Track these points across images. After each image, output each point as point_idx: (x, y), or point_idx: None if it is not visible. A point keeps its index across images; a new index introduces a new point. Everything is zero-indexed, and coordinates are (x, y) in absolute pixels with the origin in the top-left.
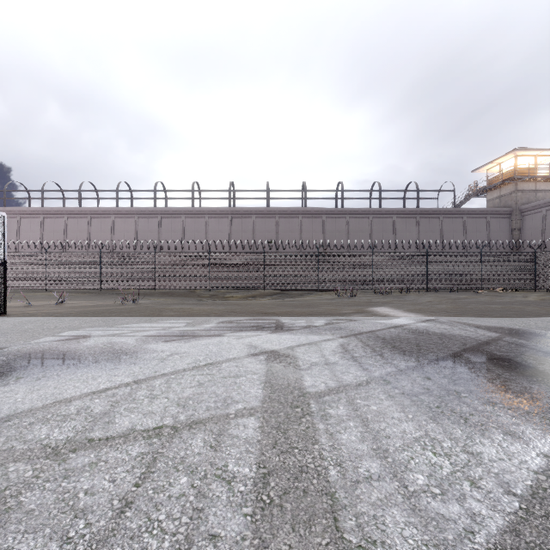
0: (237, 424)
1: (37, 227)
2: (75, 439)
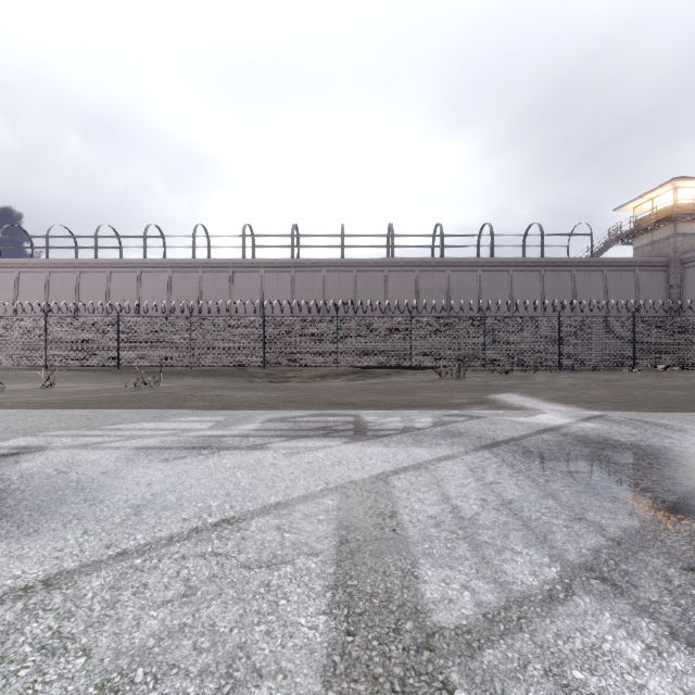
0: None
1: (40, 284)
2: None
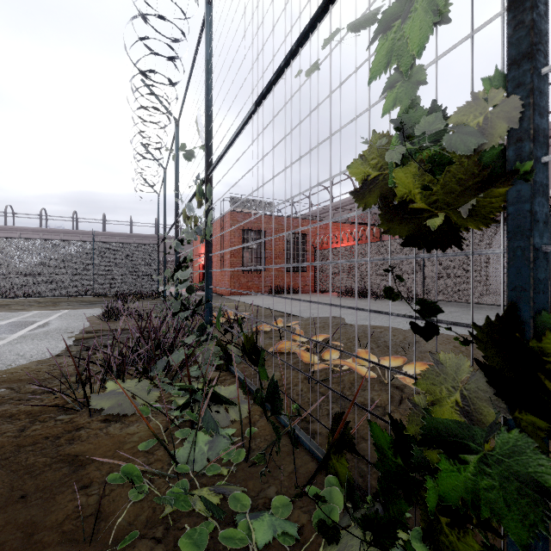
0: None
1: None
2: None
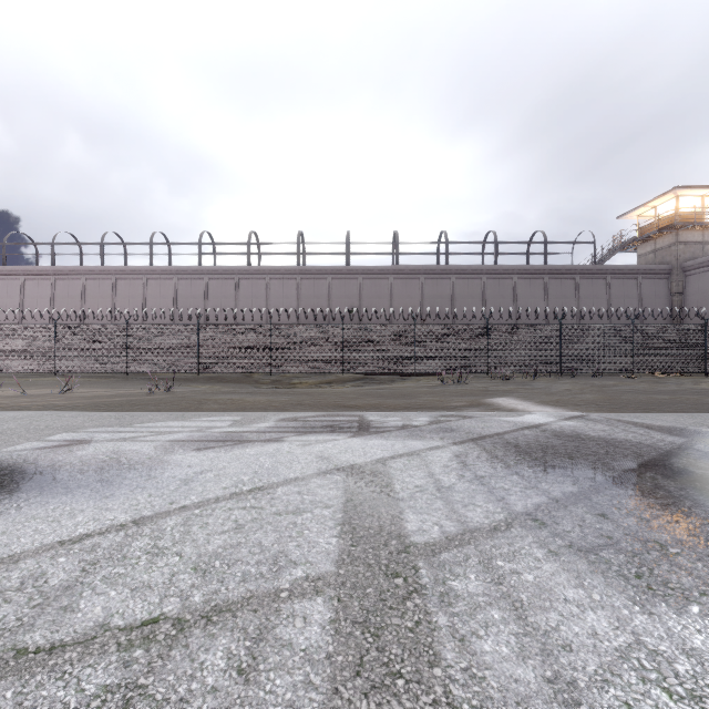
0: (292, 613)
1: (46, 291)
2: None
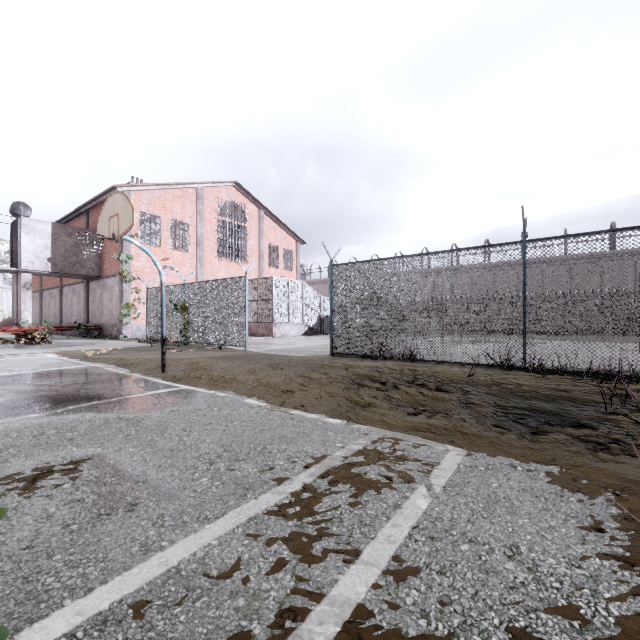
0: None
1: (326, 290)
2: None
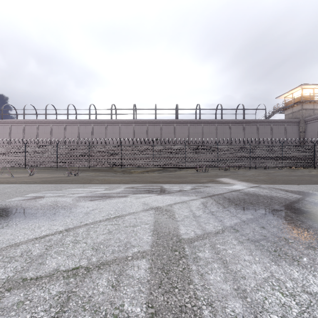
0: (133, 265)
1: (21, 131)
2: (13, 278)
